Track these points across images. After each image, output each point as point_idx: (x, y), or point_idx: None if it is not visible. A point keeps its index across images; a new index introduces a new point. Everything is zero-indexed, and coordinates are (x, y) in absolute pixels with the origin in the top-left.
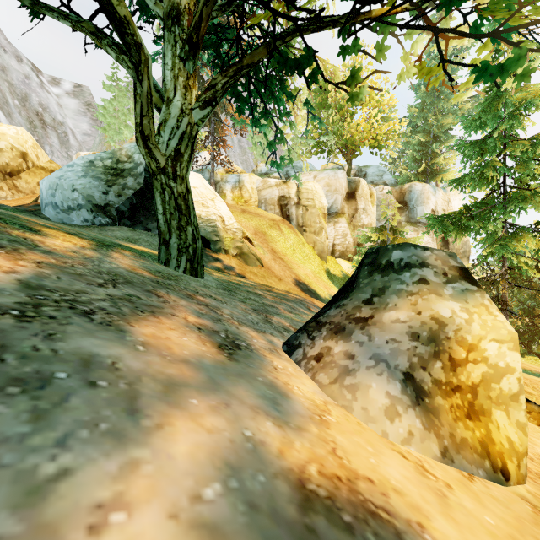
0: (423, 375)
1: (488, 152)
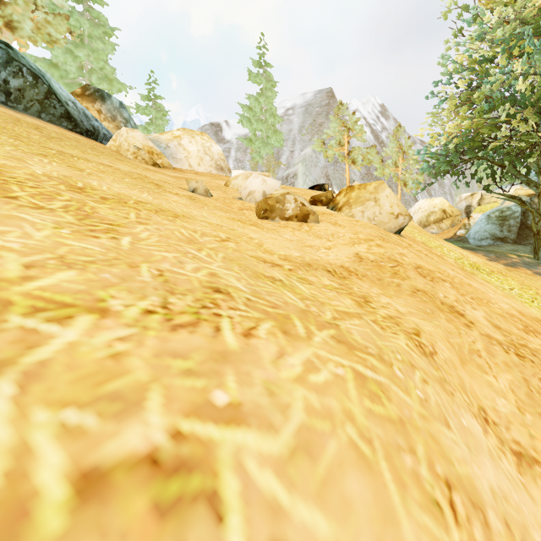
0: None
1: None
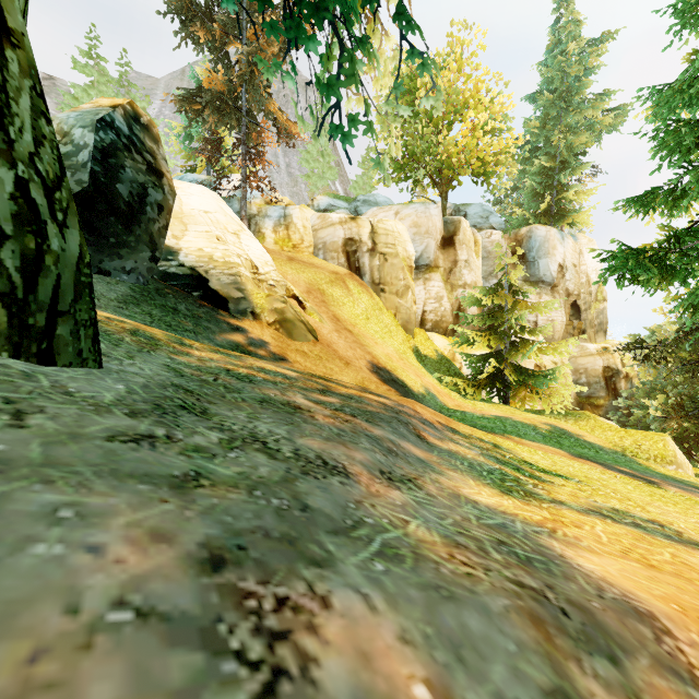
0: None
1: None
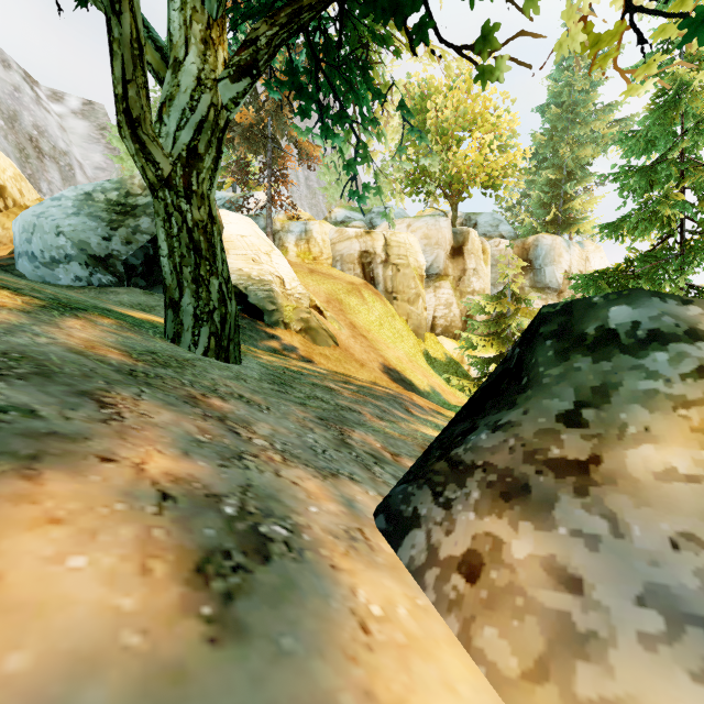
0: None
1: (658, 183)
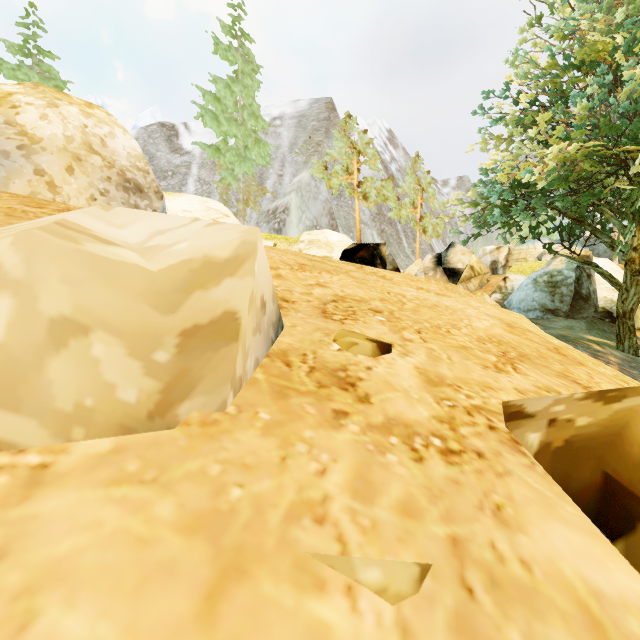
0: None
1: None
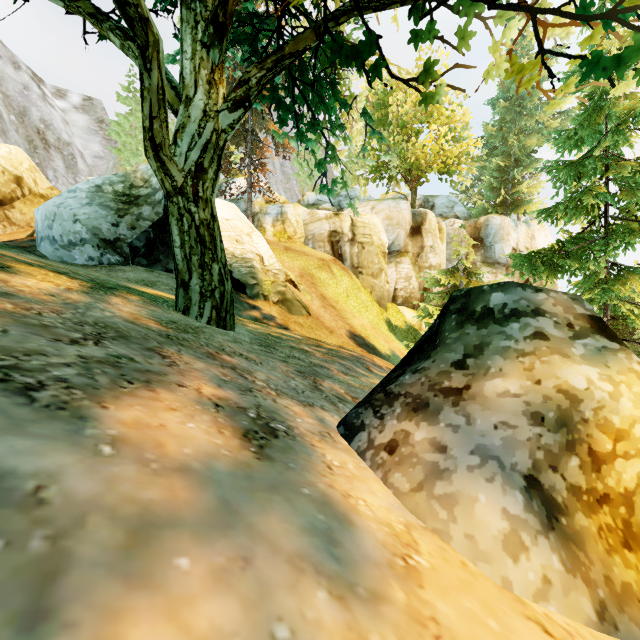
0: (554, 478)
1: (585, 175)
